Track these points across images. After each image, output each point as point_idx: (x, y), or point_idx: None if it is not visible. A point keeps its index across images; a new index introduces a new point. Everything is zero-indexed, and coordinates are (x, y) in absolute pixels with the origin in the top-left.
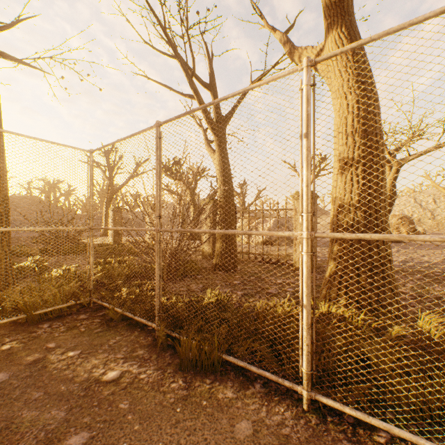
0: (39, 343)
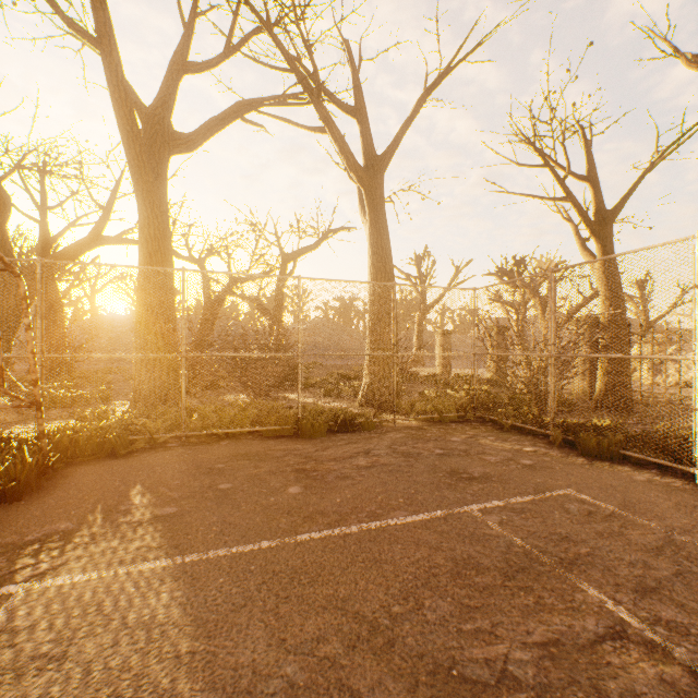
0: (460, 431)
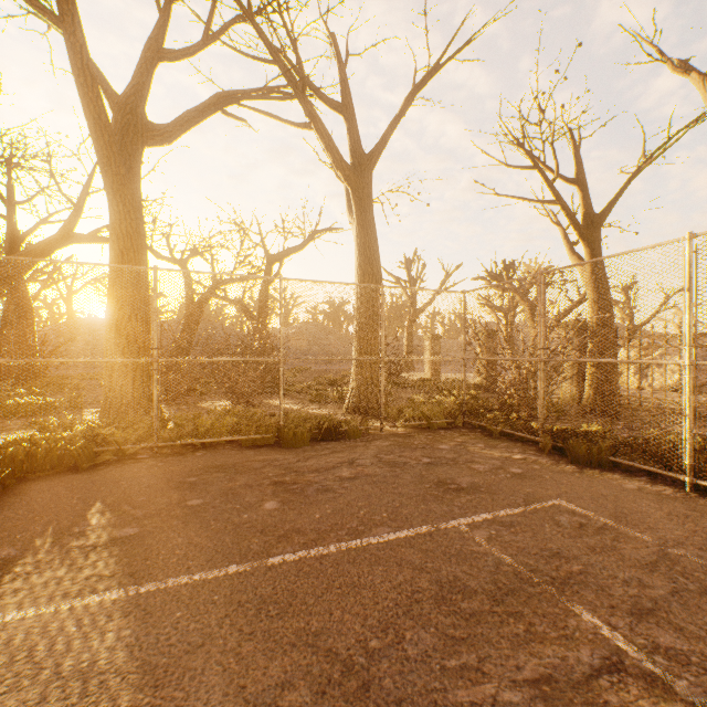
0: (449, 438)
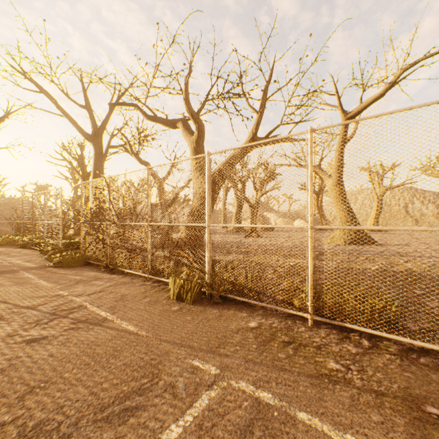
0: None
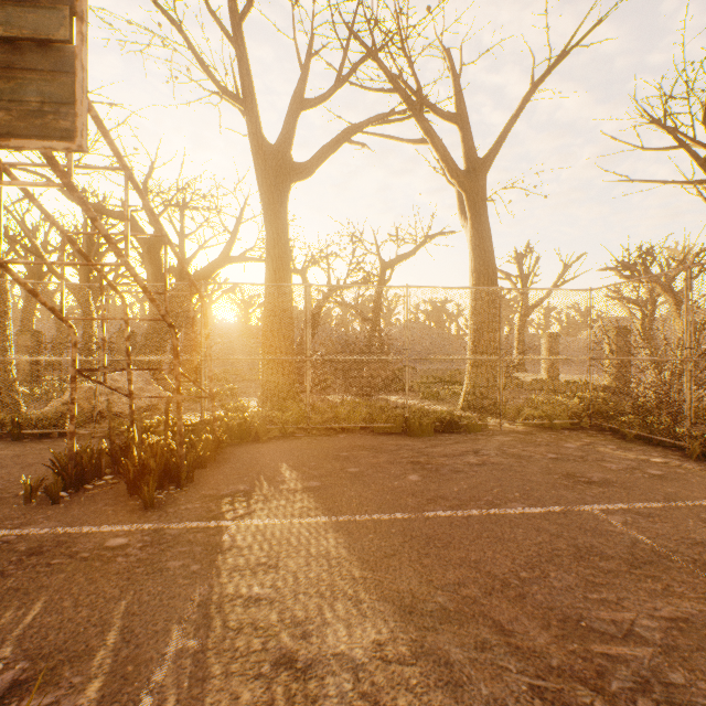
0: (574, 438)
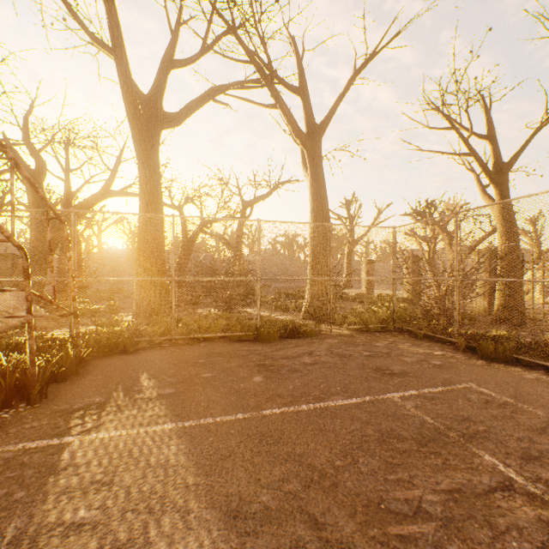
0: (383, 338)
